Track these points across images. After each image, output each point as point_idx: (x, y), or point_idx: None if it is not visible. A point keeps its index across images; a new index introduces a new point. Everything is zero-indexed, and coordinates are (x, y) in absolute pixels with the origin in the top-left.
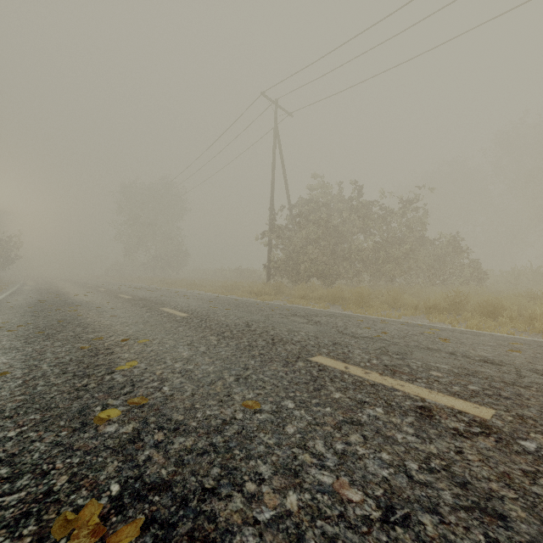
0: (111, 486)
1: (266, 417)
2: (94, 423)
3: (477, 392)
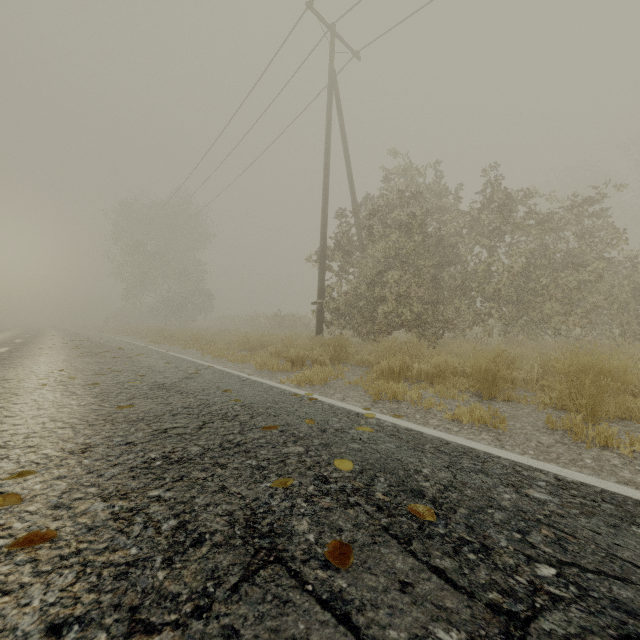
0: None
1: None
2: None
3: None
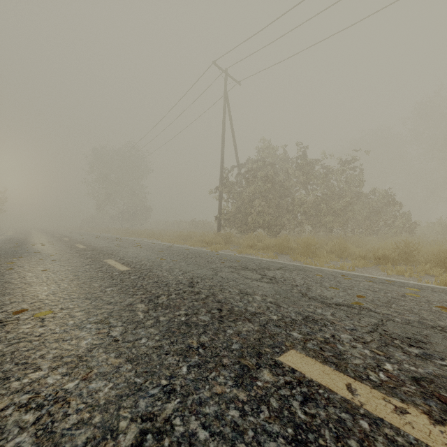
0: None
1: None
2: None
3: None
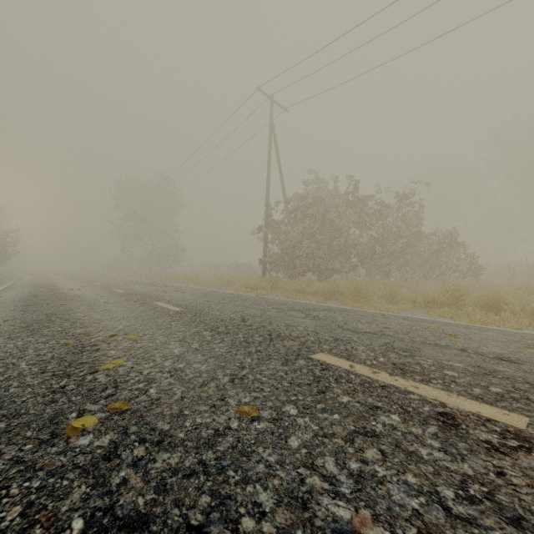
0: (73, 522)
1: (266, 426)
2: (66, 434)
3: (501, 395)
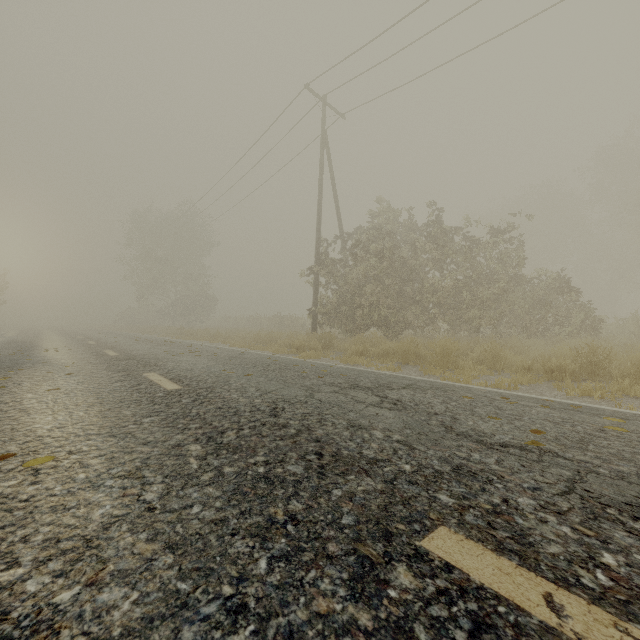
0: None
1: None
2: None
3: None
